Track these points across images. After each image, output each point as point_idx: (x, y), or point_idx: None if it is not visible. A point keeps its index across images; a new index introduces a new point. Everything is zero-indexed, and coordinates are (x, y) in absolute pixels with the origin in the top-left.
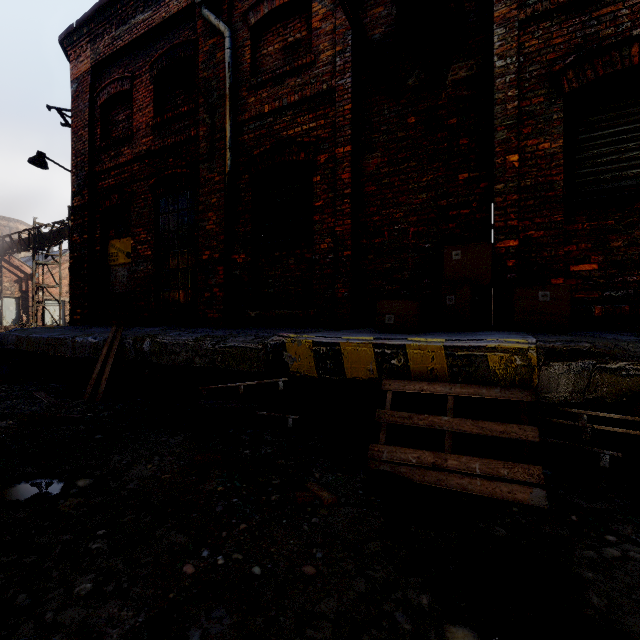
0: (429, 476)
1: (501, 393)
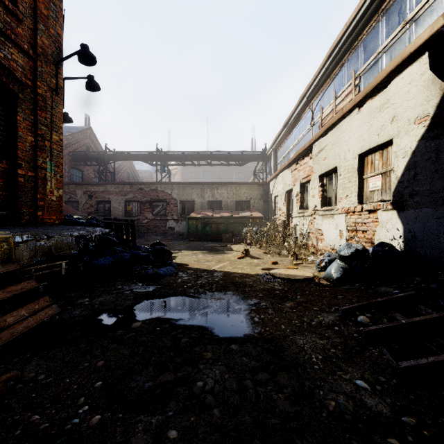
0: (5, 336)
1: (4, 268)
